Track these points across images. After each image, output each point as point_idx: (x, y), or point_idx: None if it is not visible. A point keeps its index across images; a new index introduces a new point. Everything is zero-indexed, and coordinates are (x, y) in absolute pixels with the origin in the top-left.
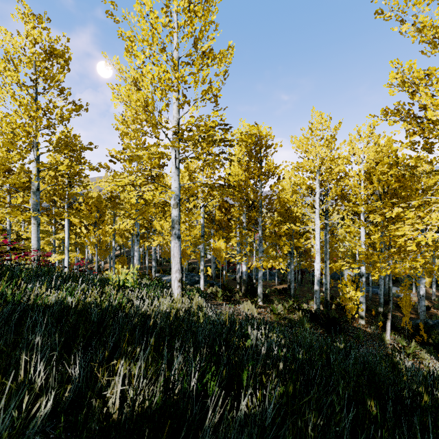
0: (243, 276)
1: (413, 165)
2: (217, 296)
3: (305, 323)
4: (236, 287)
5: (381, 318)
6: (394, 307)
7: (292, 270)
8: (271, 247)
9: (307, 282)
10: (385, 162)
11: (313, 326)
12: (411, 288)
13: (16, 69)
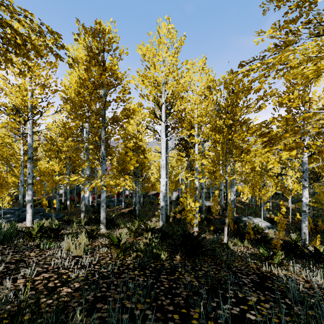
0: (85, 202)
1: (310, 3)
2: (32, 234)
3: (161, 252)
4: (81, 216)
5: (205, 223)
6: (206, 213)
7: (137, 192)
8: (119, 176)
9: (147, 204)
10: (223, 76)
11: (170, 253)
12: (209, 199)
13: None
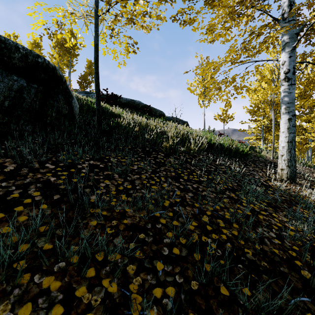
0: None
1: None
2: None
3: None
4: None
5: None
6: None
7: None
8: None
9: None
10: None
11: None
12: None
13: (255, 93)
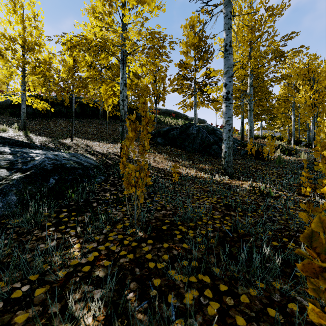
0: None
1: None
2: None
3: None
4: None
5: None
6: None
7: None
8: None
9: None
10: None
11: None
12: None
13: None
